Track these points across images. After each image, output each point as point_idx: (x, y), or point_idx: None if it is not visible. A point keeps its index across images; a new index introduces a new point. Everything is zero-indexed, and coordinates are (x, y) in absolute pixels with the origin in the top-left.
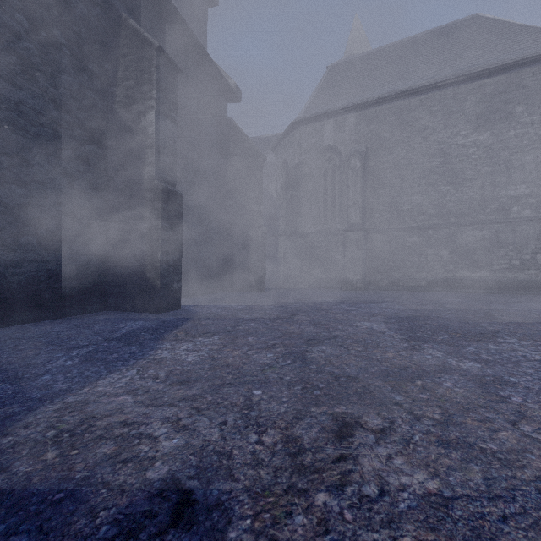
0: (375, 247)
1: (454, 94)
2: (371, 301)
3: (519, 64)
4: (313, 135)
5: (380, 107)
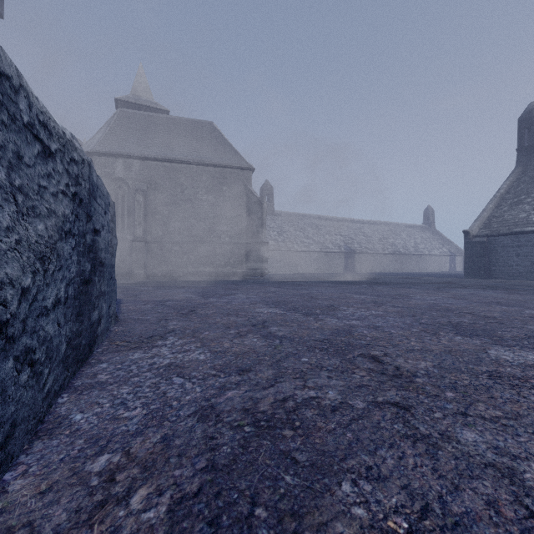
0: (153, 252)
1: (197, 170)
2: (148, 283)
3: (224, 167)
4: (106, 166)
5: (157, 163)
